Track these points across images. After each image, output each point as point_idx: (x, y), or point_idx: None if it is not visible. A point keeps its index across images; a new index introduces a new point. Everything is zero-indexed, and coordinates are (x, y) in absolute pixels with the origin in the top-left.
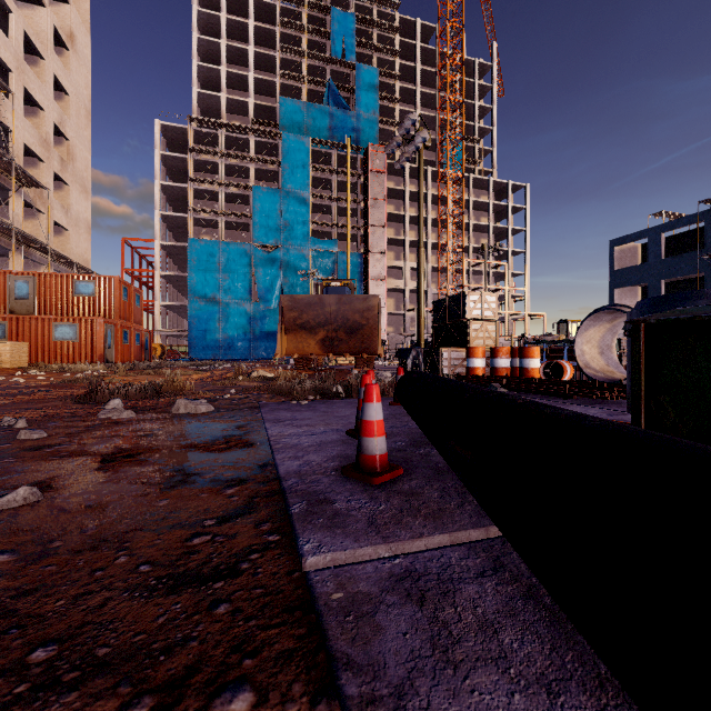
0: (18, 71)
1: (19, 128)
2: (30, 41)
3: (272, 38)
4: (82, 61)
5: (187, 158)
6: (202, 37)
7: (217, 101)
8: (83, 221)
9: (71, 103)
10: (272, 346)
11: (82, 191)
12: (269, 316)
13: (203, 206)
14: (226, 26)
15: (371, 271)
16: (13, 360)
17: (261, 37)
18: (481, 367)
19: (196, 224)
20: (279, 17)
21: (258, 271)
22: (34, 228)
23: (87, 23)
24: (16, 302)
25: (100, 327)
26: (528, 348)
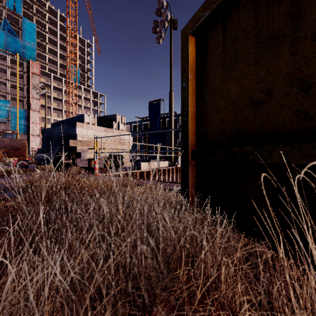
0: None
1: None
2: None
3: None
4: None
5: None
6: None
7: None
8: None
9: None
10: None
11: None
12: None
13: None
14: None
15: (32, 119)
16: None
17: None
18: None
19: None
20: None
21: None
22: None
23: None
24: None
25: None
26: None
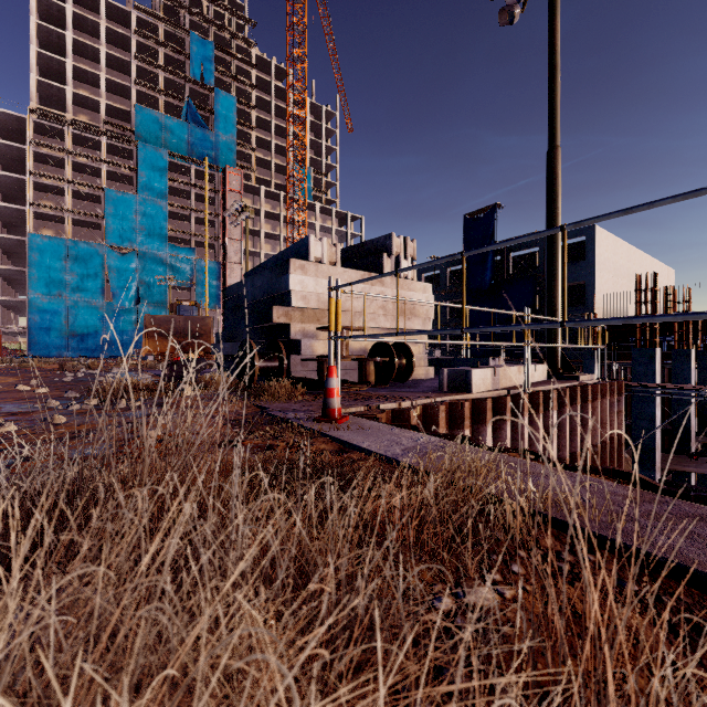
0: None
1: None
2: None
3: (127, 42)
4: None
5: (25, 148)
6: (43, 23)
7: (61, 92)
8: None
9: None
10: (127, 344)
11: None
12: (124, 315)
13: (44, 198)
14: (72, 17)
15: (228, 279)
16: None
17: (114, 38)
18: None
19: (35, 217)
20: (134, 26)
21: (111, 272)
22: None
23: None
24: None
25: None
26: None
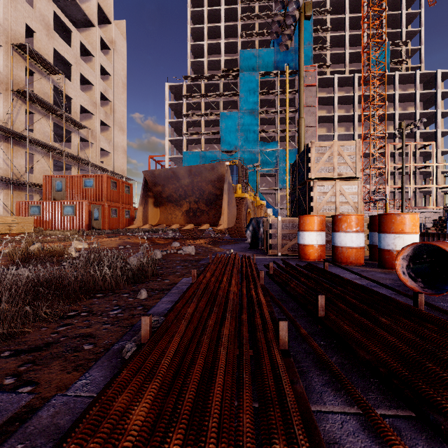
0: (76, 64)
1: (77, 96)
2: (85, 47)
3: (236, 13)
4: (120, 55)
5: (183, 103)
6: (193, 26)
7: (202, 64)
8: (121, 147)
9: (112, 80)
10: None
11: (120, 130)
12: None
13: (194, 131)
14: (207, 15)
15: None
16: (20, 228)
17: (229, 15)
18: (315, 244)
19: (189, 143)
20: None
21: None
22: (90, 153)
23: (124, 34)
24: (56, 193)
25: (86, 206)
26: (391, 215)
